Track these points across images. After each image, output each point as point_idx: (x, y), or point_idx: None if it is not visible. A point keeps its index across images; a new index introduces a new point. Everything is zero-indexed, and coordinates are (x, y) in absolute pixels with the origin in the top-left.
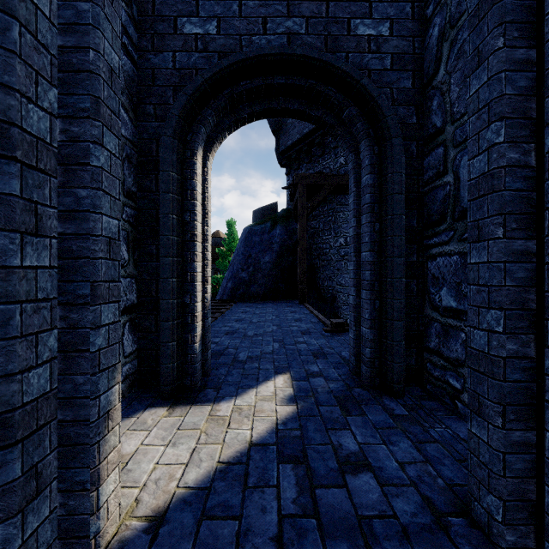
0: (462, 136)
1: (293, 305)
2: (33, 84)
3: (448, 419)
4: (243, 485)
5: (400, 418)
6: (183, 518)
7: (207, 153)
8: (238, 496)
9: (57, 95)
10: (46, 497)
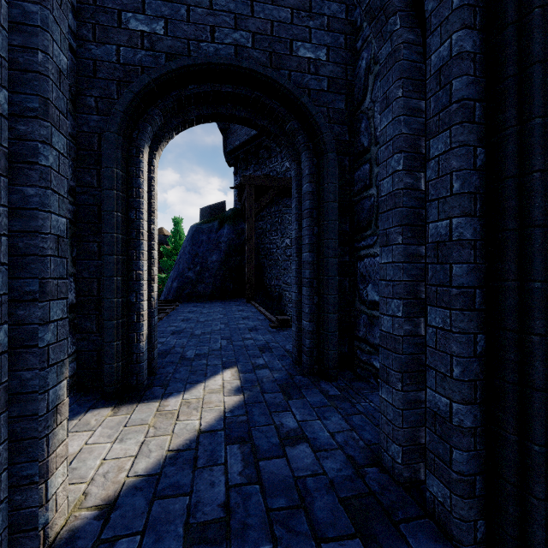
0: None
1: (241, 304)
2: None
3: (371, 395)
4: (193, 467)
5: (333, 397)
6: (134, 502)
7: (153, 152)
8: (189, 476)
9: (6, 96)
10: None
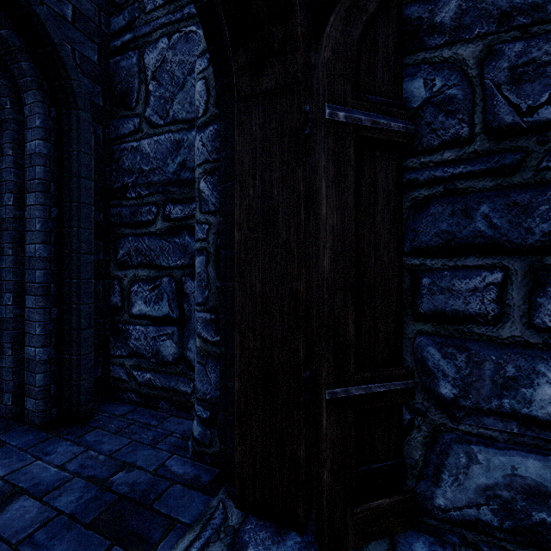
0: None
1: None
2: None
3: None
4: None
5: None
6: None
7: None
8: None
9: None
10: None
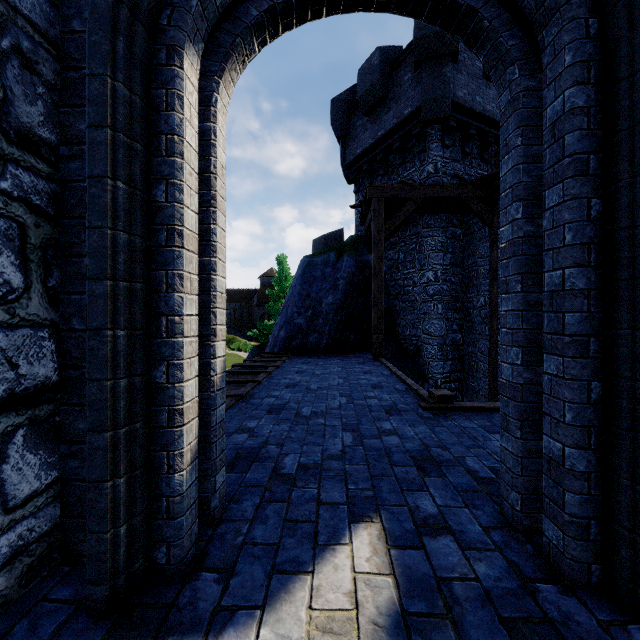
0: None
1: (366, 362)
2: None
3: None
4: None
5: None
6: None
7: (213, 77)
8: None
9: None
10: None
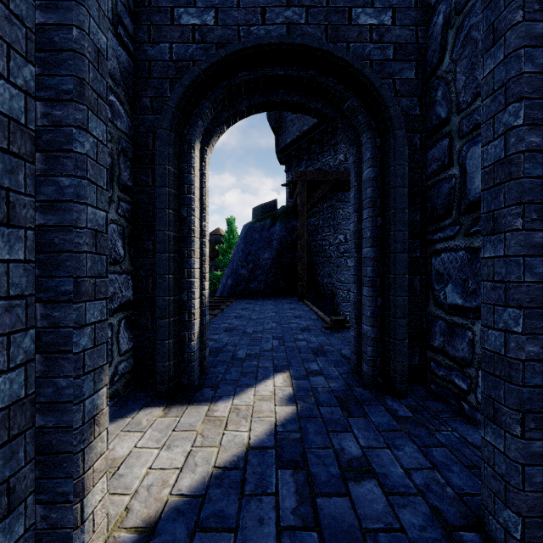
0: (469, 127)
1: (293, 302)
2: (3, 58)
3: (454, 422)
4: (239, 493)
5: (404, 420)
6: (175, 530)
7: (204, 147)
8: (234, 505)
9: (33, 73)
10: (20, 514)
